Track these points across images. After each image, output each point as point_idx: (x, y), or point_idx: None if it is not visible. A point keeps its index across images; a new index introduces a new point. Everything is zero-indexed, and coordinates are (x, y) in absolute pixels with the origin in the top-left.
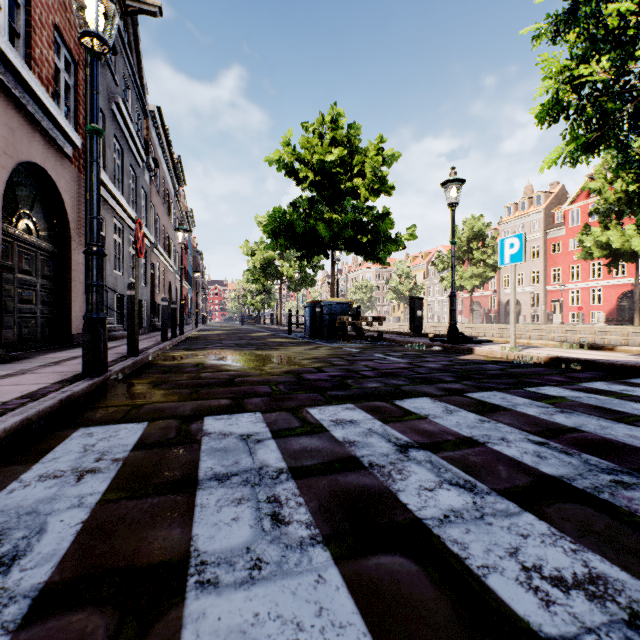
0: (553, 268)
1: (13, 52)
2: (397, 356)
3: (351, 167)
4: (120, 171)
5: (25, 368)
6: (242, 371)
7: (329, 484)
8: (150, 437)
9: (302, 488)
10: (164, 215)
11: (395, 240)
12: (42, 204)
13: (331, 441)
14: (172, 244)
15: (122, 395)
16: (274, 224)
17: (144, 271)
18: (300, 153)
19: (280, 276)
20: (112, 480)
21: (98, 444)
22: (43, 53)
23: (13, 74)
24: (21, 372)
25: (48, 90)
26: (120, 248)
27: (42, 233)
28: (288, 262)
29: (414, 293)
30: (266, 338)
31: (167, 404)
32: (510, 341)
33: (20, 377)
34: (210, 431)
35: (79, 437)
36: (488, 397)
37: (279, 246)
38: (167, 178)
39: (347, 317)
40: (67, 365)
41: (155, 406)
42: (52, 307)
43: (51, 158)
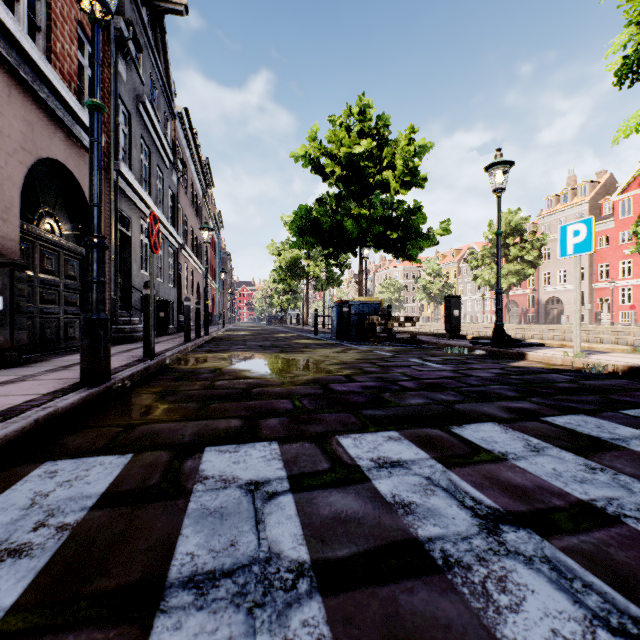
0: (600, 264)
1: (29, 42)
2: (437, 362)
3: (380, 160)
4: (147, 171)
5: (30, 373)
6: (262, 379)
7: (382, 614)
8: (126, 482)
9: (335, 623)
10: (192, 216)
11: (427, 235)
12: (66, 203)
13: (375, 501)
14: (200, 245)
15: (119, 410)
16: (300, 221)
17: (172, 272)
18: (327, 147)
19: (306, 276)
20: (35, 577)
21: (54, 493)
22: (65, 48)
23: (31, 66)
24: (22, 378)
25: (70, 86)
26: (147, 248)
27: (66, 232)
28: (314, 261)
29: (445, 292)
30: (291, 339)
31: (166, 425)
32: (574, 346)
33: (16, 385)
34: (207, 473)
35: (37, 478)
36: (577, 424)
37: (305, 244)
38: (195, 180)
39: (377, 317)
40: (75, 370)
41: (151, 427)
42: (76, 307)
43: (73, 155)
